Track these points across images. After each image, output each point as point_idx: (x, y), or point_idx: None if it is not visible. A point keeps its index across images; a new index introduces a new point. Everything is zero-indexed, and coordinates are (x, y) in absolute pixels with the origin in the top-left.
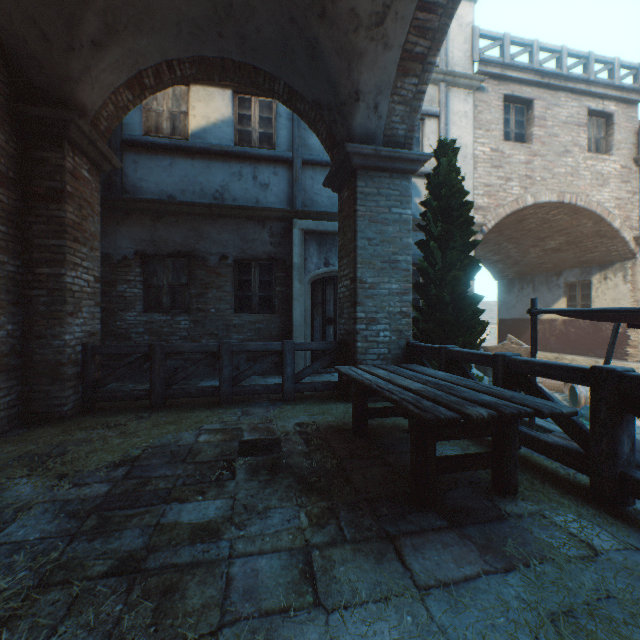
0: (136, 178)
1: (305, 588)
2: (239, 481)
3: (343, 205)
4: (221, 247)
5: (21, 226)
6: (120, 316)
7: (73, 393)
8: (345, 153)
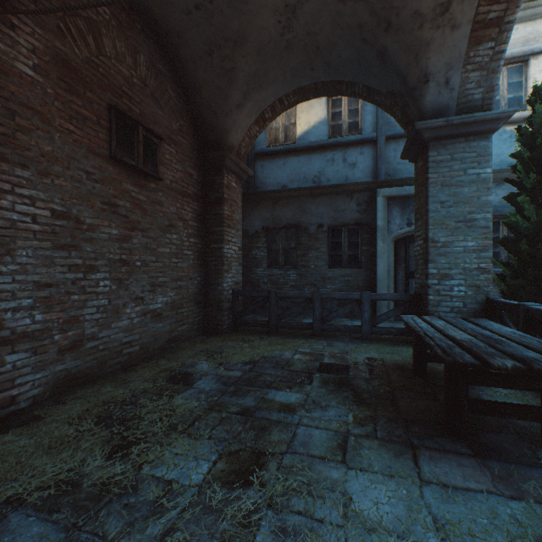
0: (262, 177)
1: (338, 452)
2: (313, 386)
3: (417, 174)
4: (318, 218)
5: (204, 221)
6: (253, 271)
7: (227, 318)
8: (415, 131)
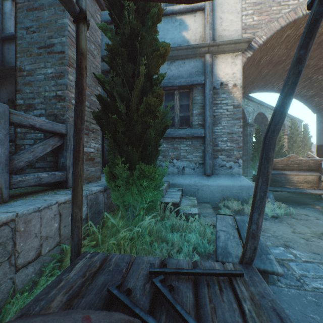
0: (9, 58)
1: None
2: None
3: None
4: None
5: None
6: None
7: None
8: None
